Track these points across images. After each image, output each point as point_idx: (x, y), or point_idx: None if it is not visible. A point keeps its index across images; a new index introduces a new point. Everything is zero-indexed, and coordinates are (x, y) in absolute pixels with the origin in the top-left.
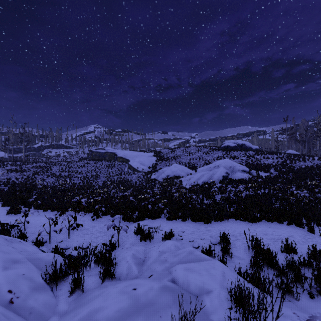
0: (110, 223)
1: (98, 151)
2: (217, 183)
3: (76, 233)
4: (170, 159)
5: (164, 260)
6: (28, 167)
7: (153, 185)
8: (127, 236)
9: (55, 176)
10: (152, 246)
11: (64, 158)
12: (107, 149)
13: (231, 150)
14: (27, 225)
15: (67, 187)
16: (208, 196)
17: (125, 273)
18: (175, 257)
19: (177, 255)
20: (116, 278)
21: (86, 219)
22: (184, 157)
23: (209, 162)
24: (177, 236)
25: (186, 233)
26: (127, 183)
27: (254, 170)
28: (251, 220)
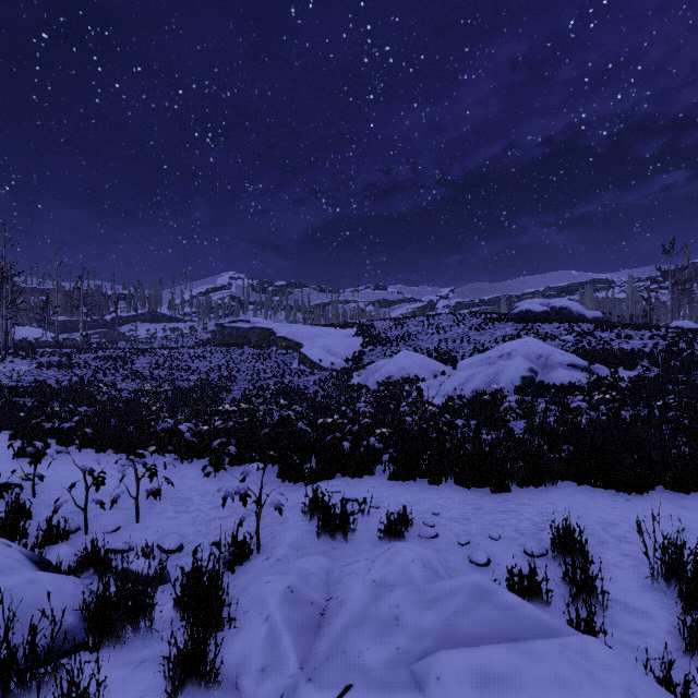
0: (233, 487)
1: (234, 326)
2: (515, 391)
3: (158, 510)
4: (393, 342)
5: (390, 619)
6: (85, 358)
7: (356, 399)
8: (284, 521)
9: (140, 378)
10: (350, 553)
11: (165, 342)
12: (254, 321)
13: (537, 321)
14: (44, 486)
15: (164, 400)
16: (493, 424)
17: (257, 664)
18: (427, 608)
19: (436, 602)
20: (223, 681)
21: (190, 473)
22: (426, 338)
23: (485, 348)
24: (422, 526)
25: (445, 519)
26: (295, 393)
27: (597, 364)
28: (624, 486)
